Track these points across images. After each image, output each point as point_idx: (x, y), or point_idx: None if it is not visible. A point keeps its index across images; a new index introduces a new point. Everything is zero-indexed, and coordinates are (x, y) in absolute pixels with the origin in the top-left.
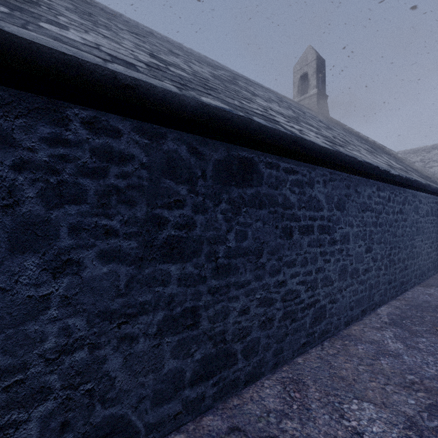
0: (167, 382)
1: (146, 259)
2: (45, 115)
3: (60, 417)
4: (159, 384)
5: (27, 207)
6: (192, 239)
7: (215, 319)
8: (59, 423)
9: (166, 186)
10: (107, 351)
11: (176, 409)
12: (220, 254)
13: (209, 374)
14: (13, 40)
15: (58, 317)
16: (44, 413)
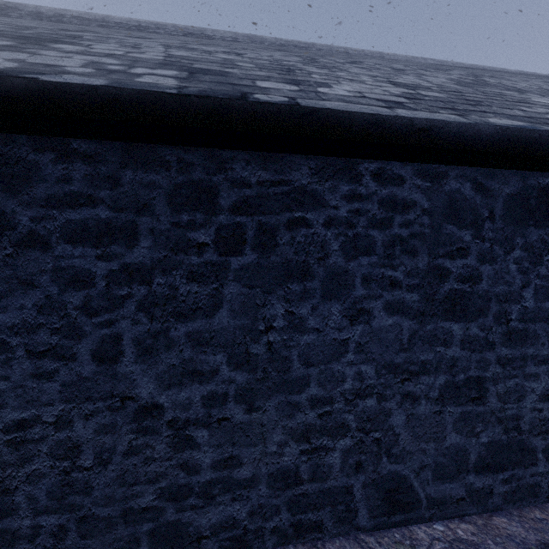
0: (448, 457)
1: (427, 314)
2: (344, 174)
3: (355, 456)
4: (440, 456)
5: (332, 259)
6: (477, 294)
7: (505, 398)
8: (354, 461)
9: (448, 232)
10: (392, 405)
11: (458, 493)
12: (513, 315)
13: (498, 465)
14: (338, 115)
15: (354, 361)
16: (344, 448)
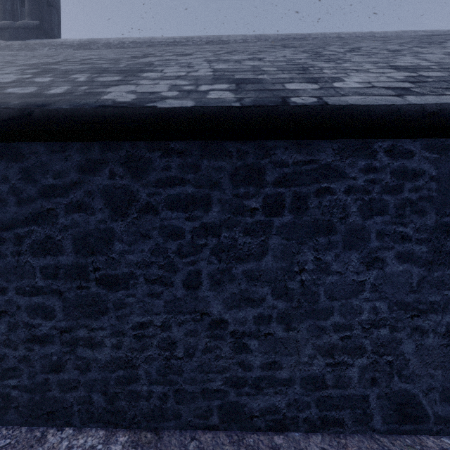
0: None
1: (434, 263)
2: (361, 152)
3: (370, 372)
4: (447, 382)
5: (351, 218)
6: None
7: None
8: (369, 376)
9: None
10: (402, 335)
11: None
12: None
13: None
14: (360, 109)
15: (369, 298)
16: (361, 365)
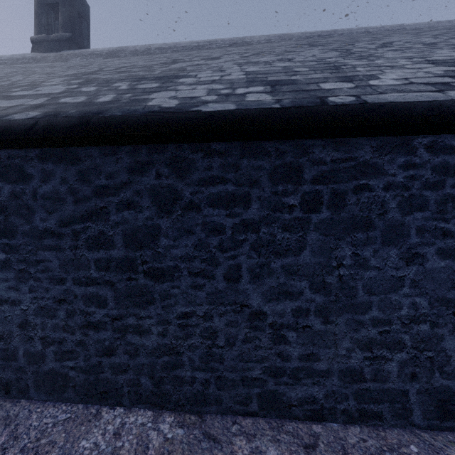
0: None
1: None
2: (401, 149)
3: (410, 367)
4: None
5: (390, 214)
6: None
7: None
8: (409, 371)
9: None
10: (444, 332)
11: None
12: None
13: None
14: (400, 106)
15: (409, 294)
16: (400, 360)
